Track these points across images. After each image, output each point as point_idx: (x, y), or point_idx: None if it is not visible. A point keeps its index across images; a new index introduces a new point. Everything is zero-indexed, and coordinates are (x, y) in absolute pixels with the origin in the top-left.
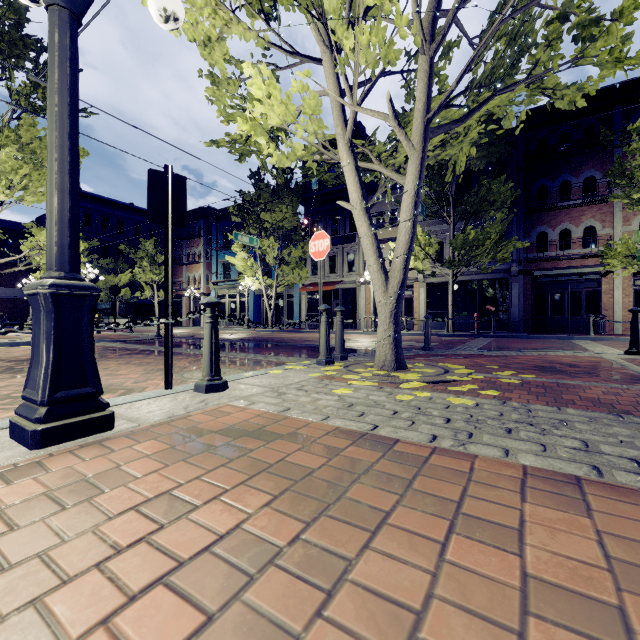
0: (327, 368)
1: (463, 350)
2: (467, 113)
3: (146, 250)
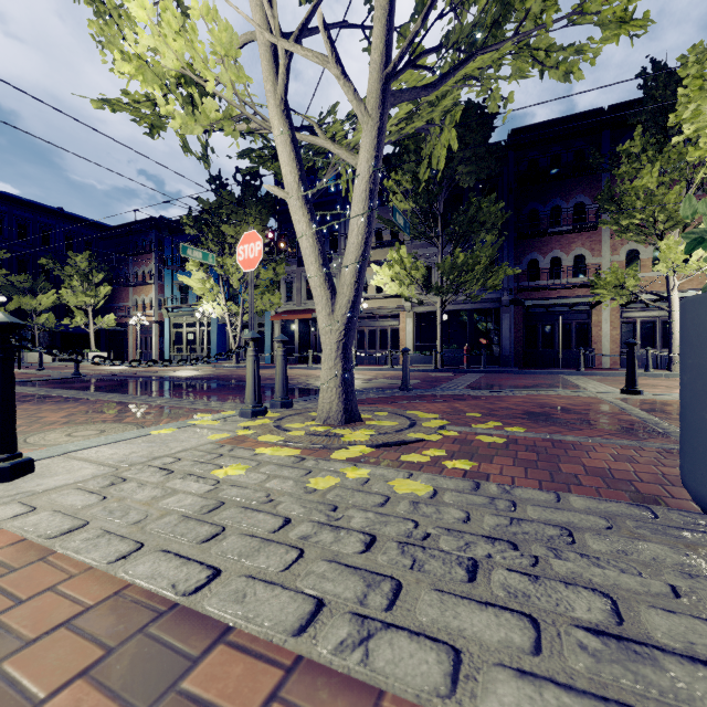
0: (248, 423)
1: (447, 389)
2: (440, 76)
3: (77, 266)
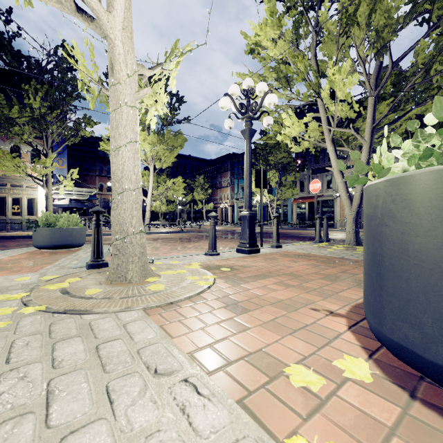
0: (320, 244)
1: None
2: (397, 119)
3: (199, 182)
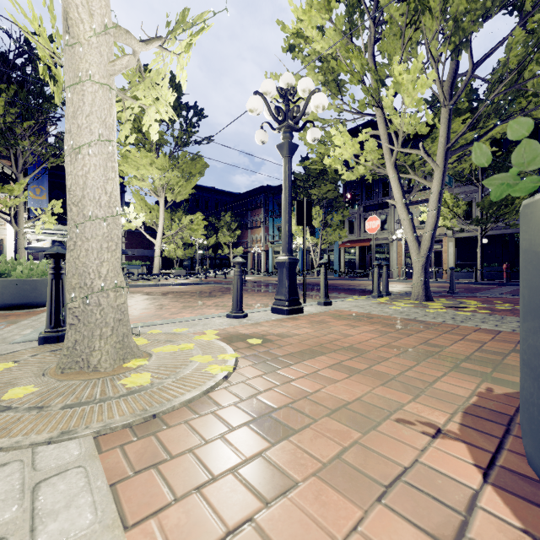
0: (380, 299)
1: (484, 294)
2: (477, 138)
3: (225, 220)
